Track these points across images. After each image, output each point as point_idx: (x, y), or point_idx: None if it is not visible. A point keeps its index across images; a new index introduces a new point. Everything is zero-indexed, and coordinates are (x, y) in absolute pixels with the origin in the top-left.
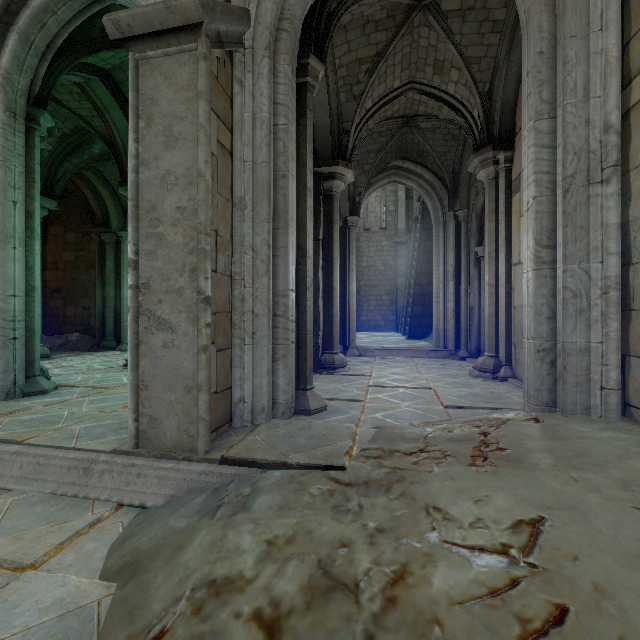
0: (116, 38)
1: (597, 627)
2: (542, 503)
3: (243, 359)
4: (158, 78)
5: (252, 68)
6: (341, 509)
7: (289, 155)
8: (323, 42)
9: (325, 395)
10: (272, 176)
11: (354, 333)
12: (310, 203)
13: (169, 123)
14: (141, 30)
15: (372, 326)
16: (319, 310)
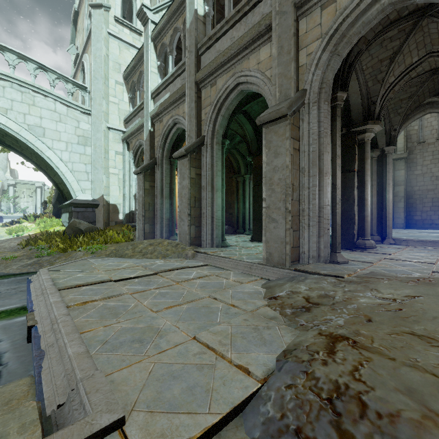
0: (259, 124)
1: (410, 313)
2: (426, 293)
3: (304, 235)
4: (272, 133)
5: (308, 112)
6: (336, 285)
7: (326, 144)
8: (346, 80)
9: (350, 259)
10: (317, 155)
11: (390, 228)
12: (338, 162)
13: (276, 149)
14: (267, 120)
15: (426, 224)
16: (354, 213)
